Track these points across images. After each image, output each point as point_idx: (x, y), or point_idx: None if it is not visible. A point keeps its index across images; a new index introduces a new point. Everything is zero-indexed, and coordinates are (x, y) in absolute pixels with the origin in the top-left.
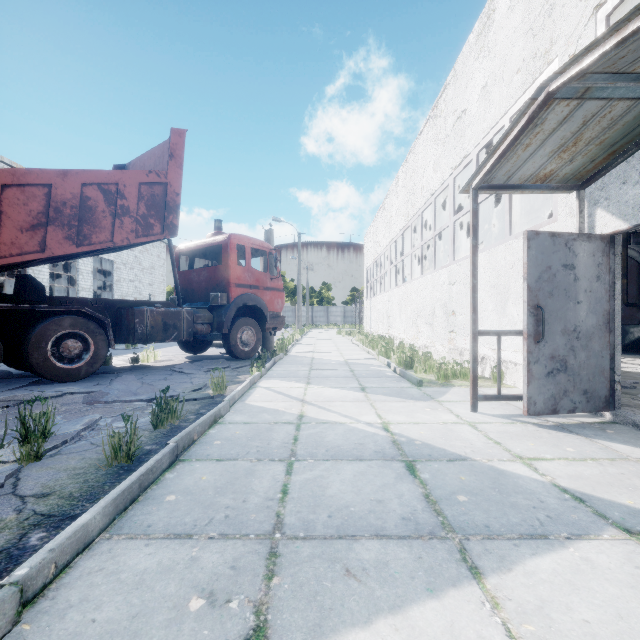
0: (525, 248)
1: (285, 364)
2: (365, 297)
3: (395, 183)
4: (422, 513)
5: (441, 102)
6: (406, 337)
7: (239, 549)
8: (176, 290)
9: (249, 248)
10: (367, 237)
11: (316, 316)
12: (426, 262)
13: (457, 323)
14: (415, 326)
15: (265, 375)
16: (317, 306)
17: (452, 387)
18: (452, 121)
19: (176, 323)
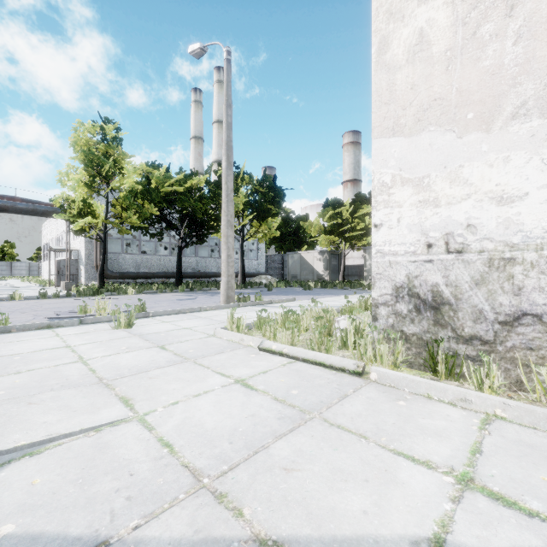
0: (56, 262)
1: None
2: (43, 260)
3: None
4: (29, 289)
5: None
6: None
7: (9, 290)
8: None
9: None
10: (44, 227)
11: None
12: None
13: None
14: None
15: None
16: None
17: (53, 287)
18: None
19: None
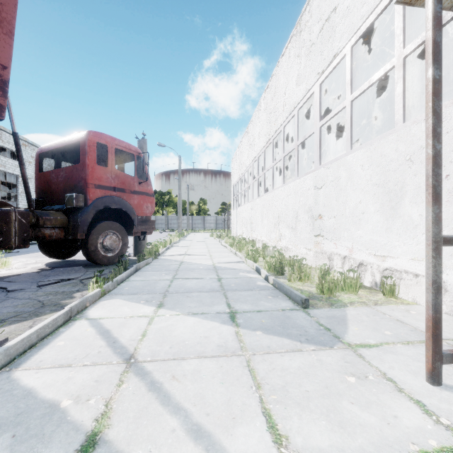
0: None
1: (148, 271)
2: (232, 208)
3: (257, 109)
4: None
5: (305, 15)
6: (268, 240)
7: None
8: (25, 190)
9: (113, 148)
10: (233, 160)
11: (195, 223)
12: (278, 181)
13: (325, 227)
14: (277, 230)
15: (112, 290)
16: (196, 216)
17: (345, 307)
18: (319, 27)
19: (1, 226)
